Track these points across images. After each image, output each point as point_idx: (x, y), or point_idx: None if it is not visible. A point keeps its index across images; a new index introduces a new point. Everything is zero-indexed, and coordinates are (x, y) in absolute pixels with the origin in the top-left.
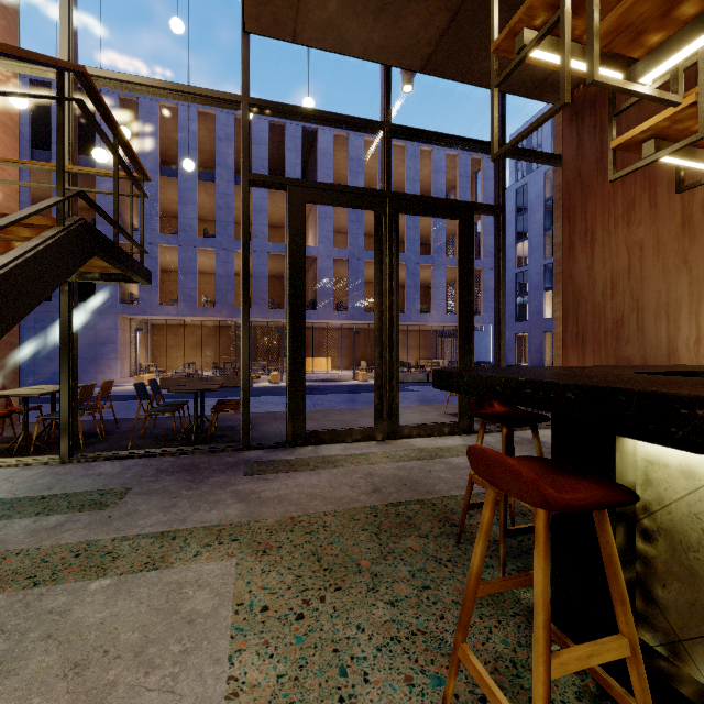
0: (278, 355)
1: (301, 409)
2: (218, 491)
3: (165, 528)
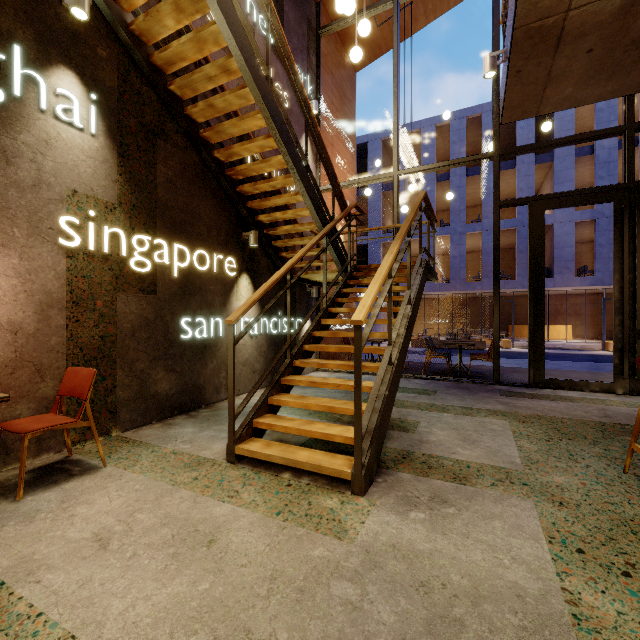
0: (507, 323)
1: (541, 362)
2: (486, 399)
3: (464, 406)
